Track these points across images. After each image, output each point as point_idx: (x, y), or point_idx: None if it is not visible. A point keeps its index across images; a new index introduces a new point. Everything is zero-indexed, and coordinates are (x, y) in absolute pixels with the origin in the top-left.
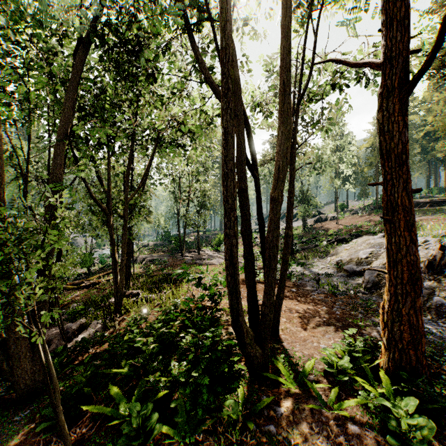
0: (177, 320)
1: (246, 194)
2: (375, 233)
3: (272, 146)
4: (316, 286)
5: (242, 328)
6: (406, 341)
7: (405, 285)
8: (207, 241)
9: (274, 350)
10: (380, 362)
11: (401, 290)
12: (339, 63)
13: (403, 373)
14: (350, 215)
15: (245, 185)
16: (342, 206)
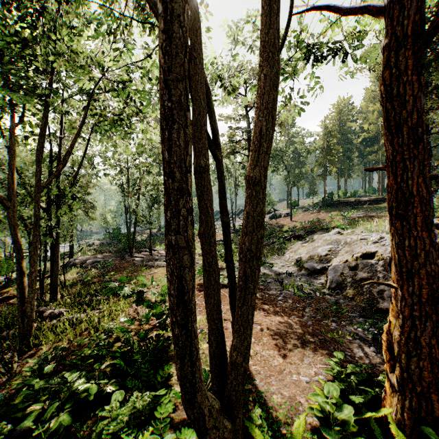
0: (105, 361)
1: (206, 176)
2: (328, 230)
3: (230, 140)
4: (280, 288)
5: (201, 409)
6: (426, 382)
7: (424, 305)
8: (161, 239)
9: (245, 398)
10: (384, 404)
11: (418, 312)
12: (329, 8)
13: (424, 428)
14: (301, 212)
15: (205, 162)
16: (294, 203)
